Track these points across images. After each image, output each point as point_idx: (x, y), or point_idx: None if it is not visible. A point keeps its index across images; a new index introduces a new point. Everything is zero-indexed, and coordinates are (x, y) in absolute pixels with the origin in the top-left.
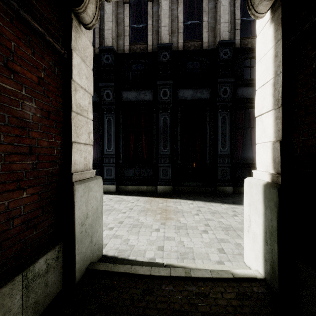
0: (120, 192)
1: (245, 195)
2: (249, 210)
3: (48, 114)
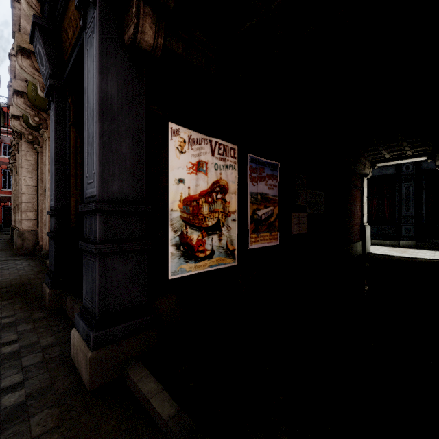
0: None
1: None
2: None
3: (359, 207)
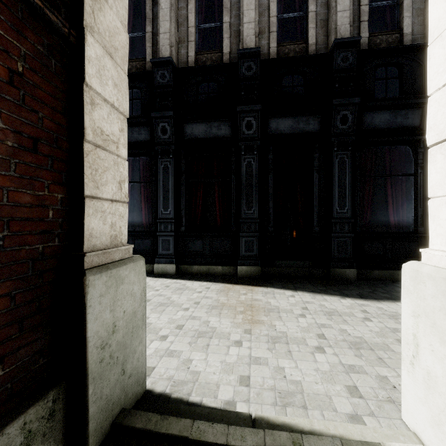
0: (182, 274)
1: (403, 295)
2: (415, 325)
3: (34, 144)
